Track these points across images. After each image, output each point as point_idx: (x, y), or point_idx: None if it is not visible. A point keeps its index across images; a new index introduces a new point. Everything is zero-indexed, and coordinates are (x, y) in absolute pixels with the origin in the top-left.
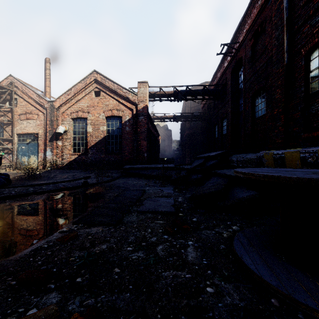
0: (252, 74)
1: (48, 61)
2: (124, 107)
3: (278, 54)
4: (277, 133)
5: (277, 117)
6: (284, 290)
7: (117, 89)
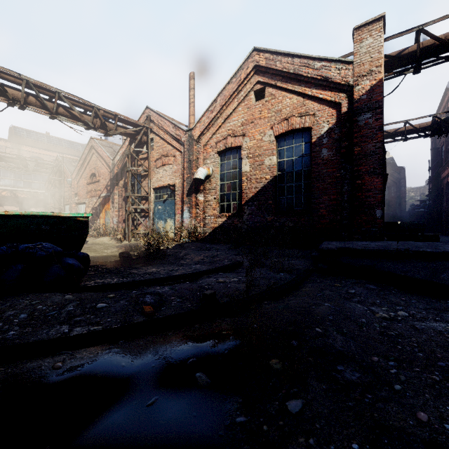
0: None
1: (192, 77)
2: (317, 104)
3: None
4: None
5: None
6: None
7: (300, 68)
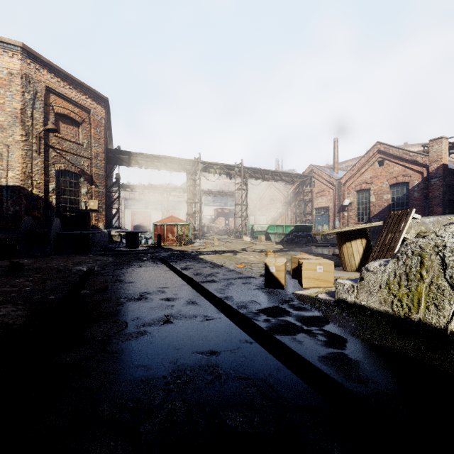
0: None
1: (336, 141)
2: (412, 171)
3: None
4: None
5: None
6: None
7: (402, 154)
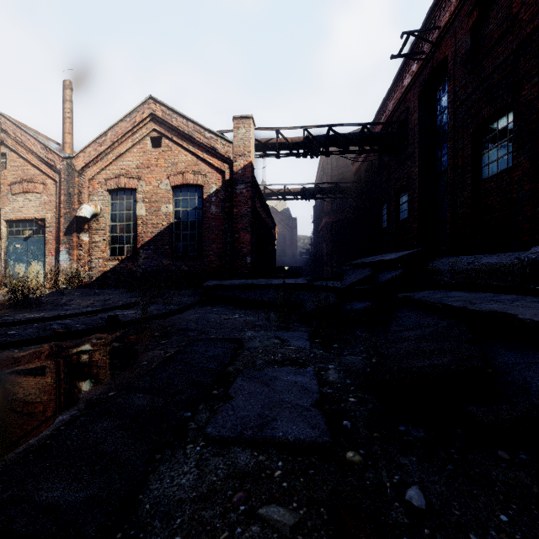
0: (474, 85)
1: (68, 86)
2: (208, 167)
3: None
4: None
5: None
6: None
7: (193, 132)
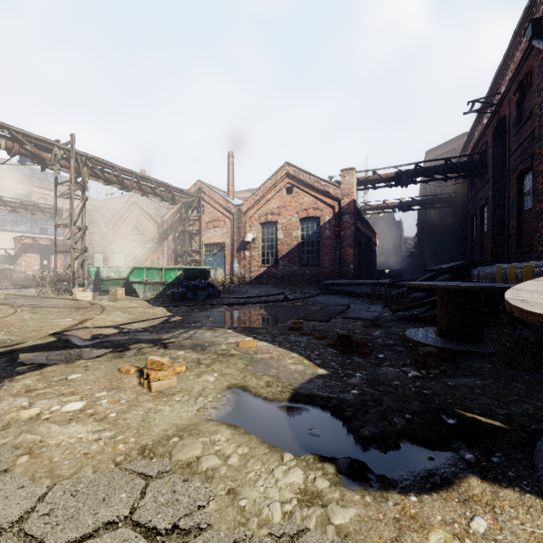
0: (516, 145)
1: (231, 155)
2: (323, 204)
3: (540, 129)
4: (539, 237)
5: (539, 216)
6: (417, 340)
7: (314, 182)
